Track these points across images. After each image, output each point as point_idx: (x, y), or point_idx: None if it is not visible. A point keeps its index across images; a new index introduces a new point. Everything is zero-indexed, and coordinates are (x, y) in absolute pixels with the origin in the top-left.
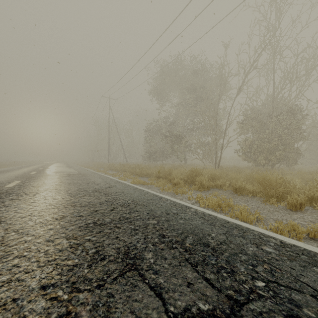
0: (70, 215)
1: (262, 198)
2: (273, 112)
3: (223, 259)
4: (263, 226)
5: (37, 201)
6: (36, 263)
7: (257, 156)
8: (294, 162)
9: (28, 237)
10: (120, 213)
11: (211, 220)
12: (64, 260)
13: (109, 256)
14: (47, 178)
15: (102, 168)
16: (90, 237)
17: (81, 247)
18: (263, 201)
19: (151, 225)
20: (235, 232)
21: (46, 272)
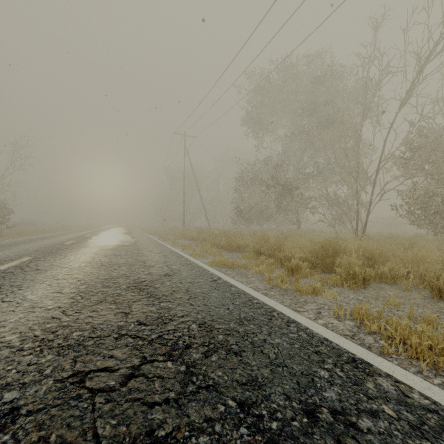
0: None
1: None
2: None
3: None
4: None
5: None
6: None
7: (438, 217)
8: None
9: None
10: (148, 402)
11: None
12: None
13: None
14: (79, 252)
15: (173, 235)
16: None
17: None
18: None
19: None
20: None
21: None
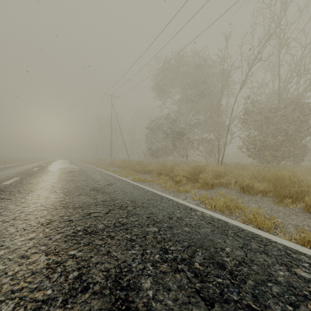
0: (58, 220)
1: (273, 198)
2: (279, 106)
3: (248, 292)
4: (283, 235)
5: (28, 201)
6: None
7: (261, 153)
8: (301, 159)
9: (0, 251)
10: (116, 217)
11: (222, 228)
12: (33, 291)
13: (93, 283)
14: (48, 174)
15: (104, 165)
16: (75, 252)
17: (61, 267)
18: (275, 202)
19: (151, 234)
20: (254, 245)
21: None
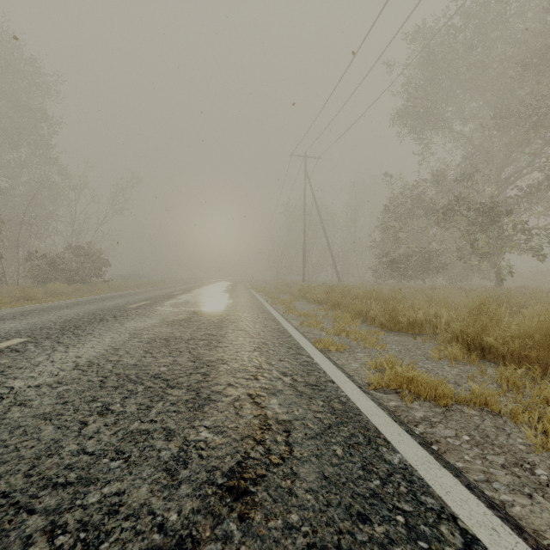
0: None
1: None
2: None
3: None
4: None
5: None
6: None
7: None
8: None
9: None
10: None
11: None
12: None
13: None
14: (119, 327)
15: (289, 294)
16: None
17: None
18: None
19: None
20: None
21: None
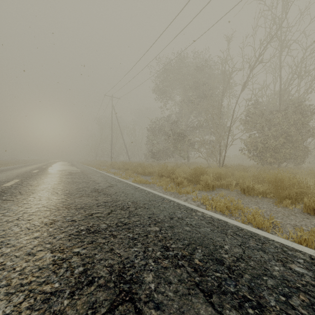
0: (62, 220)
1: (273, 199)
2: (280, 108)
3: (244, 285)
4: (281, 234)
5: (30, 202)
6: (5, 288)
7: (263, 154)
8: (302, 161)
9: (6, 249)
10: (118, 218)
11: (221, 227)
12: (41, 284)
13: (98, 277)
14: (48, 176)
15: (105, 167)
16: (79, 249)
17: (67, 263)
18: (275, 203)
19: (153, 233)
20: (252, 243)
21: (13, 304)
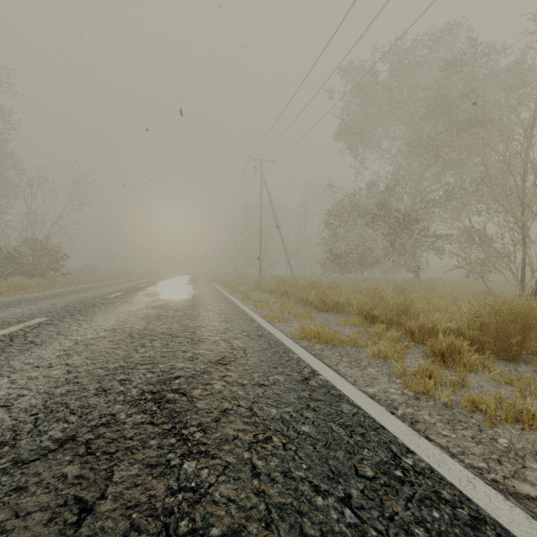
0: None
1: None
2: None
3: None
4: None
5: None
6: None
7: None
8: None
9: None
10: None
11: None
12: None
13: None
14: (114, 310)
15: (246, 286)
16: None
17: None
18: None
19: None
20: None
21: None
